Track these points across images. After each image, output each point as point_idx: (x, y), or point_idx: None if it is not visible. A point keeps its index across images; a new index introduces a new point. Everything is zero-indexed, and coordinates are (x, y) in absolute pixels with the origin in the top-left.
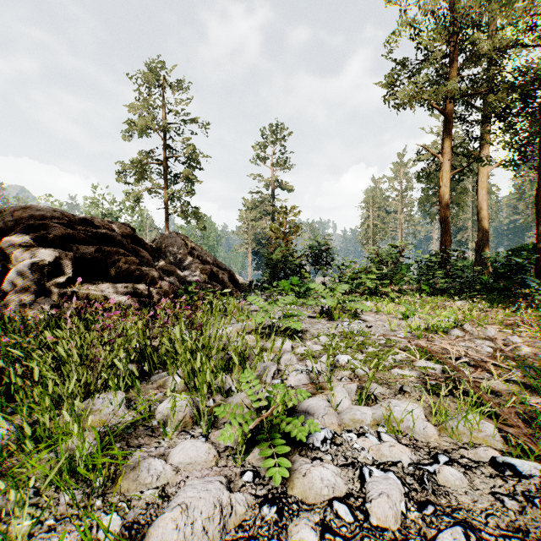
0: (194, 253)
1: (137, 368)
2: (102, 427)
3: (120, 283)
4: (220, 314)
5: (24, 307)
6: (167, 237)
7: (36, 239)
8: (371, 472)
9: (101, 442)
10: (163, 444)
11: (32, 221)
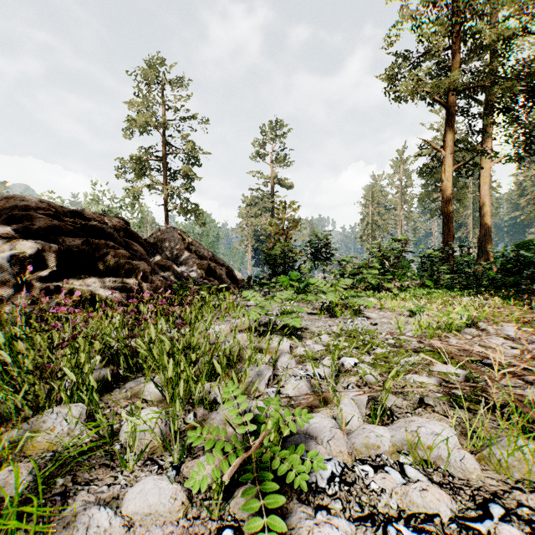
0: (192, 248)
1: (111, 373)
2: (50, 452)
3: (108, 277)
4: (215, 311)
5: (2, 302)
6: (164, 232)
7: (19, 231)
8: (400, 534)
9: (33, 480)
10: (120, 479)
11: (16, 212)
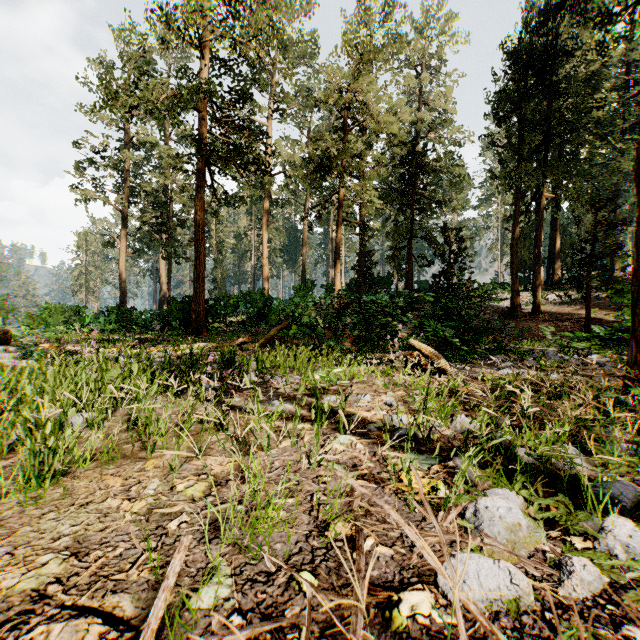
0: None
1: None
2: None
3: None
4: None
5: None
6: None
7: None
8: None
9: None
10: None
11: None
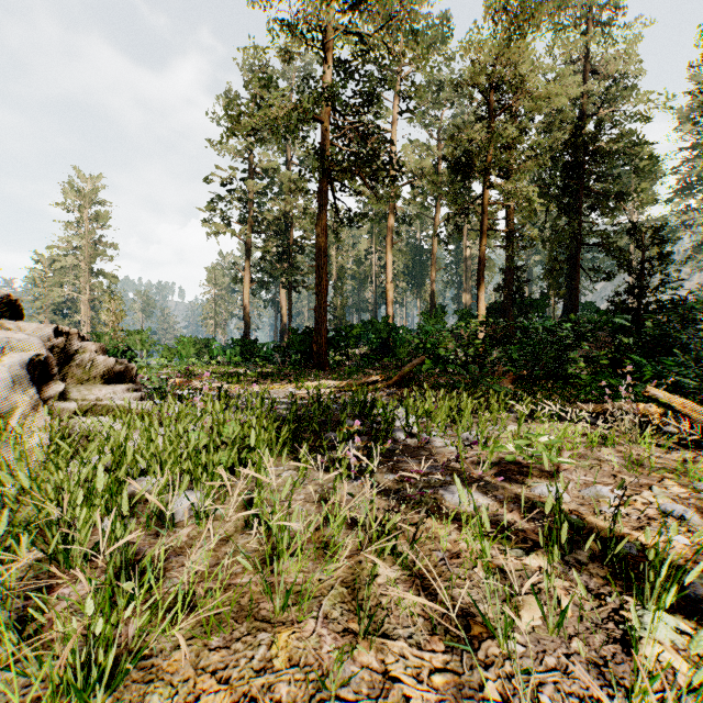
0: None
1: None
2: None
3: None
4: None
5: None
6: None
7: None
8: None
9: None
10: None
11: None
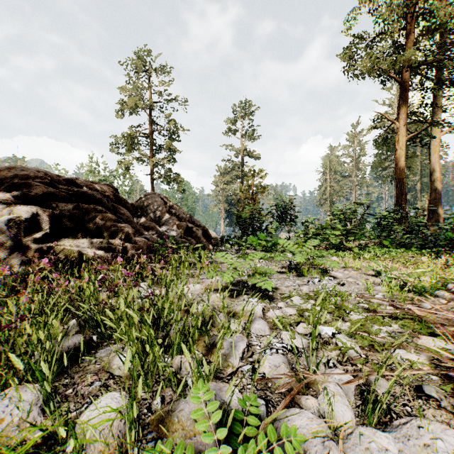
0: (172, 211)
1: (83, 340)
2: None
3: (96, 239)
4: (191, 268)
5: None
6: (149, 197)
7: (18, 197)
8: None
9: None
10: None
11: (16, 181)
